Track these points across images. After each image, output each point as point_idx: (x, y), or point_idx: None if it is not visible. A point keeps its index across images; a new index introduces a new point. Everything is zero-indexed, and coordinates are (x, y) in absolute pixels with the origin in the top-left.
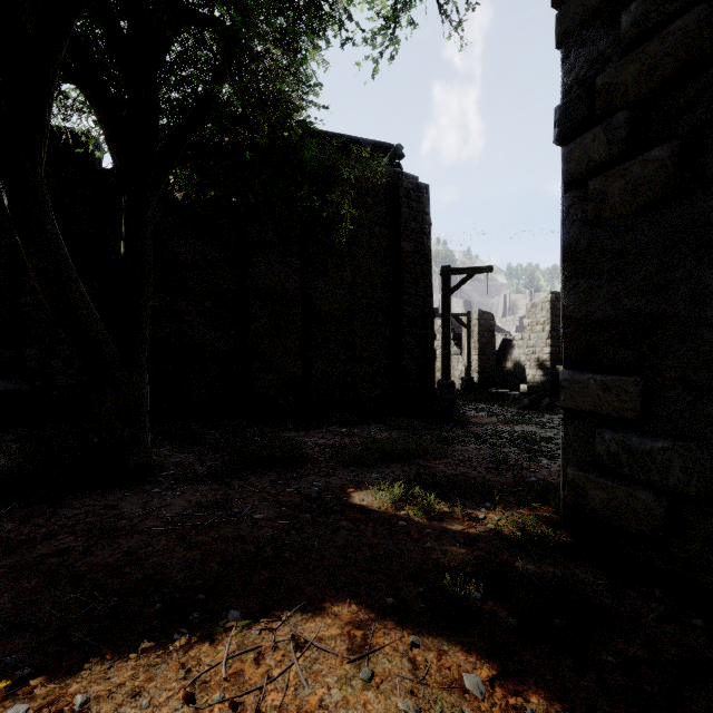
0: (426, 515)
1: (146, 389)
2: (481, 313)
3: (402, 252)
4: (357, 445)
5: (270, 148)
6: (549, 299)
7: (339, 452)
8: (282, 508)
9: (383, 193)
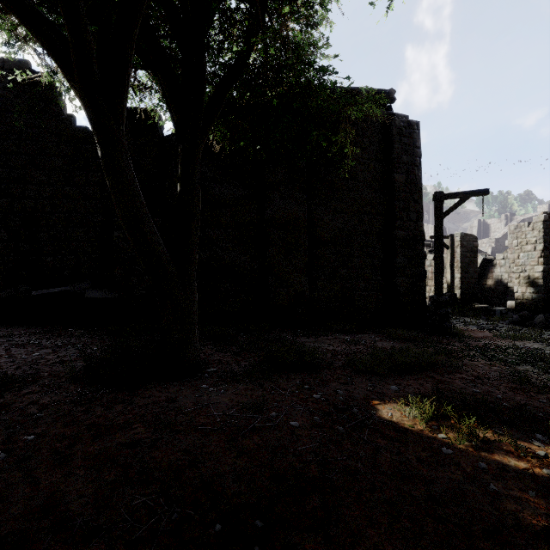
0: (468, 442)
1: (195, 300)
2: (464, 235)
3: (395, 183)
4: (363, 353)
5: (290, 96)
6: (542, 219)
7: (350, 360)
8: (314, 417)
9: (377, 133)
